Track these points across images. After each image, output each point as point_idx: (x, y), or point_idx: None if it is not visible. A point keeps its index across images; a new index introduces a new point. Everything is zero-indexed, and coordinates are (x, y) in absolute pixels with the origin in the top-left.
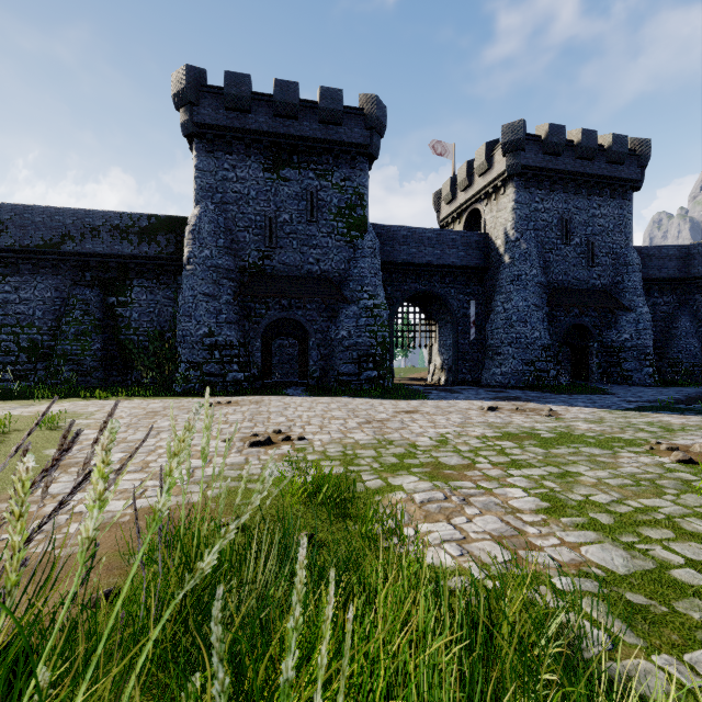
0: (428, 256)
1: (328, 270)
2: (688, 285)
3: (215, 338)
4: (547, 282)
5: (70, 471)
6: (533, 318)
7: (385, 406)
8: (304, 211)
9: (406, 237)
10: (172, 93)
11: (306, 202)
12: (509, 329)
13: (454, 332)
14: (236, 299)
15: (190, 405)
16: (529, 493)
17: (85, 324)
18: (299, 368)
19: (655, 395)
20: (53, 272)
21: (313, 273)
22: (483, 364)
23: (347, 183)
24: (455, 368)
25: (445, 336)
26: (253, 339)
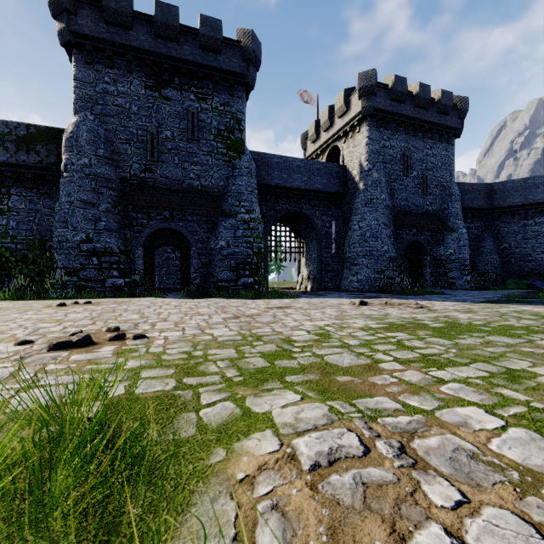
0: (297, 181)
1: (208, 185)
2: (491, 214)
3: (93, 244)
4: (393, 206)
5: None
6: (383, 234)
7: (257, 303)
8: (185, 129)
9: (279, 164)
10: None
11: (187, 121)
12: (364, 244)
13: (319, 247)
14: (115, 207)
15: (38, 305)
16: (502, 416)
17: None
18: (182, 275)
19: (482, 295)
20: None
21: (194, 188)
22: (341, 274)
23: (226, 108)
24: (320, 277)
25: (311, 251)
26: (135, 247)
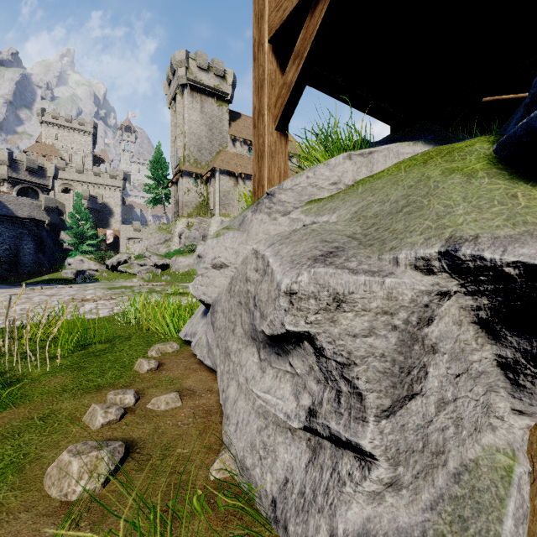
0: None
1: None
2: None
3: None
4: None
5: None
6: None
7: None
8: None
9: None
10: None
11: None
12: None
13: None
14: None
15: None
16: None
17: None
18: None
19: None
20: None
21: None
22: None
23: None
24: None
25: None
26: None
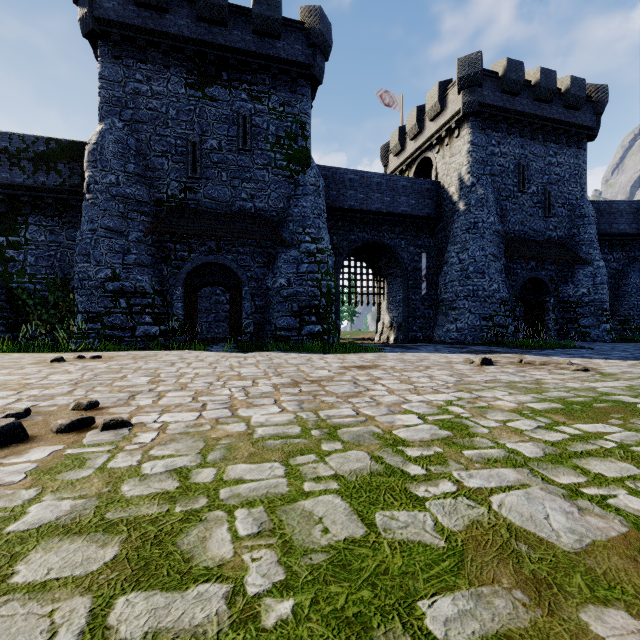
0: (377, 202)
1: (264, 208)
2: (637, 241)
3: (120, 282)
4: (504, 232)
5: None
6: (491, 269)
7: (327, 360)
8: (235, 137)
9: (353, 181)
10: None
11: (238, 127)
12: (465, 281)
13: (405, 287)
14: (148, 236)
15: (28, 360)
16: None
17: None
18: (231, 322)
19: (639, 349)
20: None
21: (246, 211)
22: (434, 321)
23: (286, 109)
24: (406, 325)
25: (395, 291)
26: (173, 287)
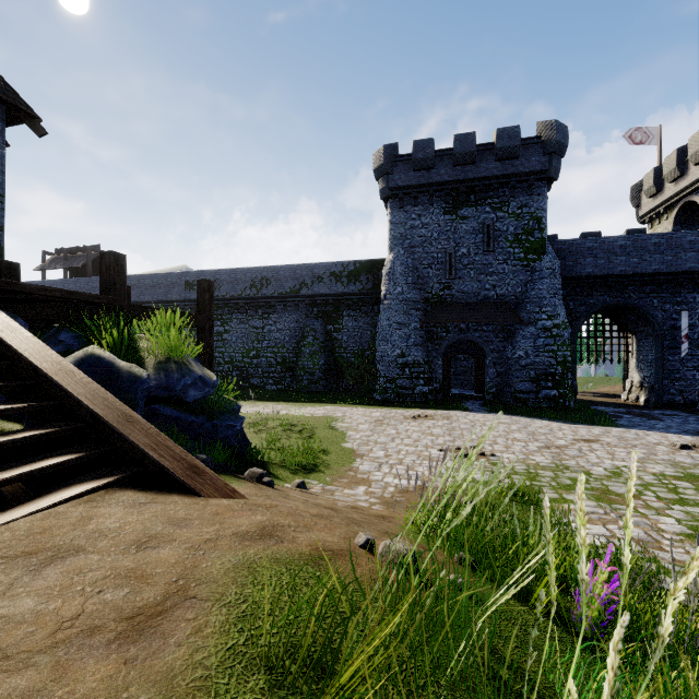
0: (620, 265)
1: (504, 294)
2: None
3: (406, 358)
4: None
5: (364, 458)
6: None
7: (564, 432)
8: (480, 243)
9: (592, 249)
10: (373, 169)
11: (482, 235)
12: None
13: (657, 348)
14: (422, 327)
15: (399, 416)
16: (680, 522)
17: (314, 346)
18: (476, 383)
19: None
20: (295, 310)
21: (489, 298)
22: None
23: (523, 210)
24: (659, 387)
25: (646, 350)
26: (435, 358)
